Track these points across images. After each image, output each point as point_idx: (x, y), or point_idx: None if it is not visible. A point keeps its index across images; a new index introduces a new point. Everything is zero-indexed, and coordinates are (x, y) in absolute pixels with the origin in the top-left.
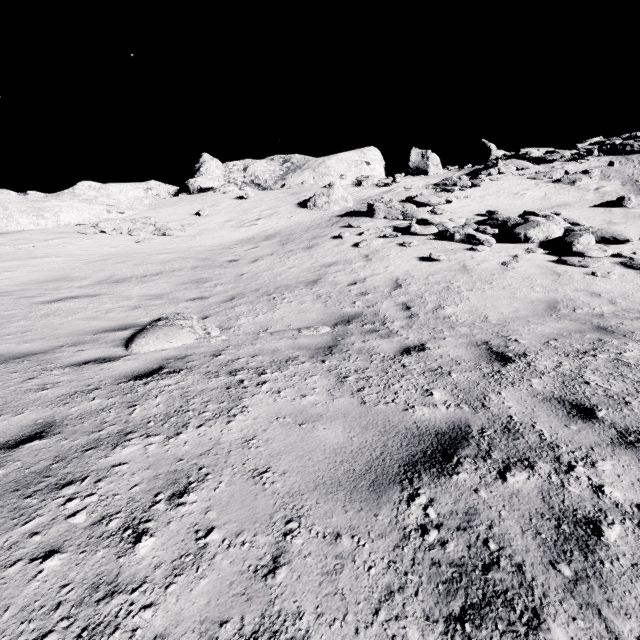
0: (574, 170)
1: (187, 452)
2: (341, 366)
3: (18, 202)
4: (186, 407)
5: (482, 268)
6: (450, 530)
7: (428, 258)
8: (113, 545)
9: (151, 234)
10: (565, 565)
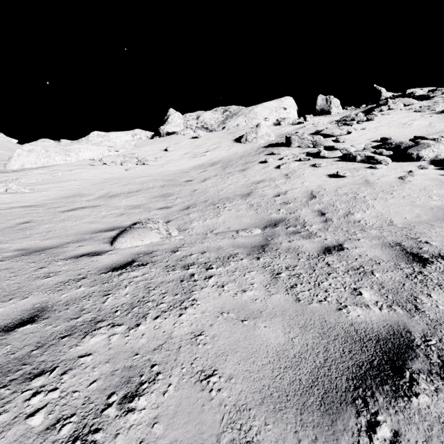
0: None
1: (143, 345)
2: (273, 263)
3: (54, 146)
4: (147, 298)
5: (382, 182)
6: None
7: (335, 175)
8: None
9: (135, 164)
10: None
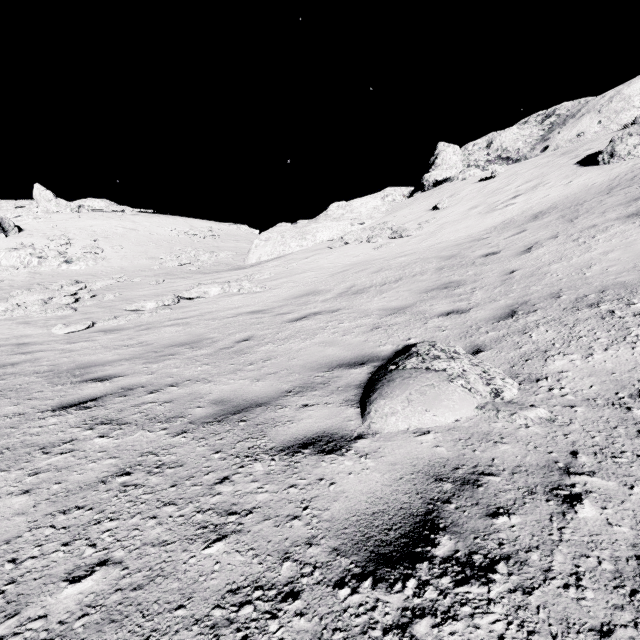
0: None
1: None
2: None
3: (290, 230)
4: None
5: None
6: None
7: None
8: None
9: (388, 238)
10: None
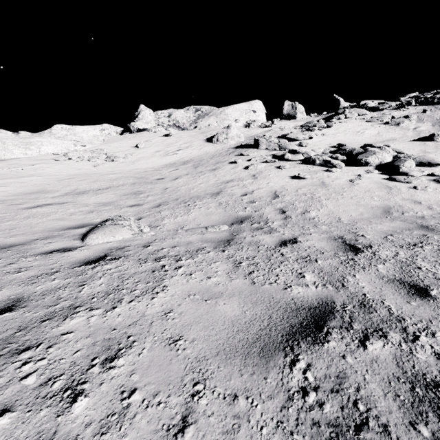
0: (398, 115)
1: (119, 323)
2: (236, 255)
3: (12, 138)
4: (121, 286)
5: (335, 184)
6: (325, 392)
7: (297, 177)
8: (54, 405)
9: (104, 160)
10: (423, 426)
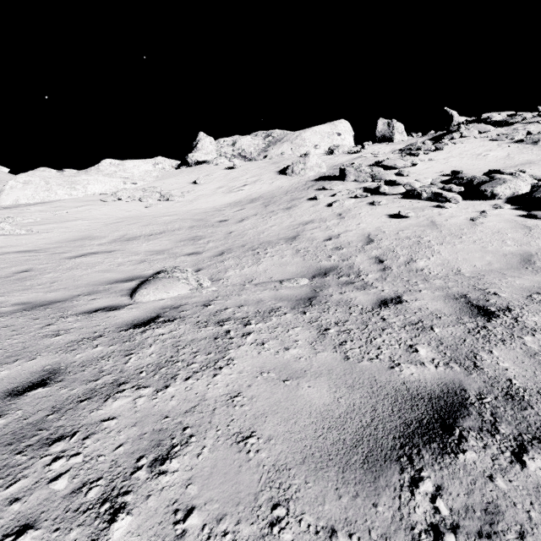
0: (536, 130)
1: (173, 408)
2: (321, 318)
3: (56, 177)
4: (176, 357)
5: (450, 223)
6: (470, 536)
7: (397, 215)
8: (88, 523)
9: (157, 200)
10: None
